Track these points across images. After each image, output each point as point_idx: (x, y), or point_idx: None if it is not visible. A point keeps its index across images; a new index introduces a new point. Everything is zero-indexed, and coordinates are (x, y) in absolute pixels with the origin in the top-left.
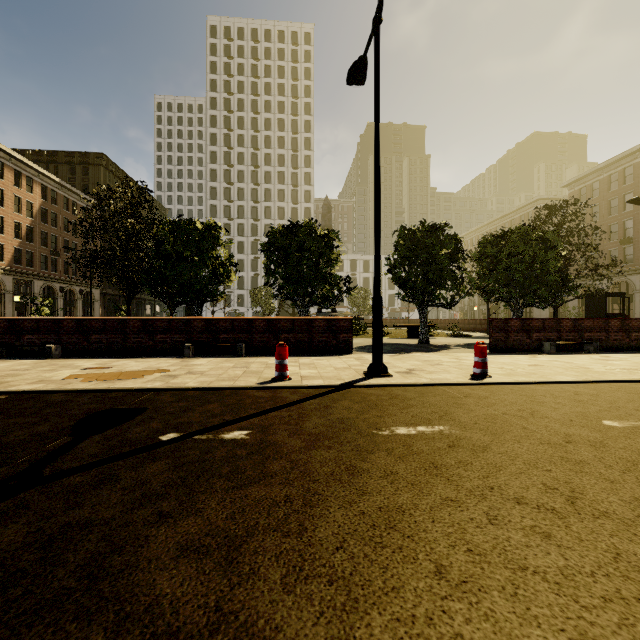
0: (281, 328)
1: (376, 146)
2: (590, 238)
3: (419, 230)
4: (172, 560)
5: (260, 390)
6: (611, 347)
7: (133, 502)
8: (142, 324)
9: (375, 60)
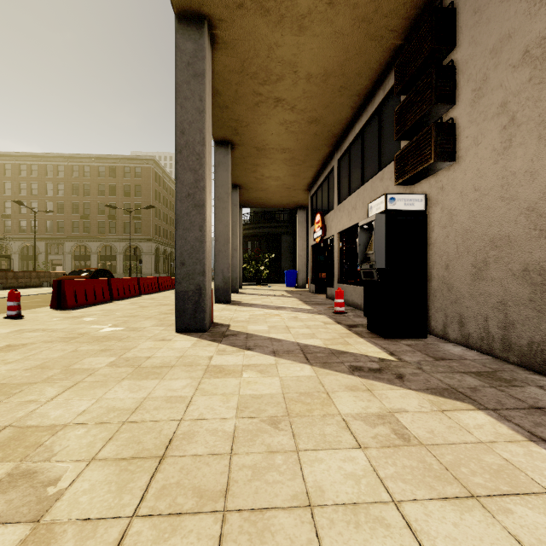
0: None
1: None
2: None
3: None
4: None
5: None
6: (9, 287)
7: None
8: None
9: None
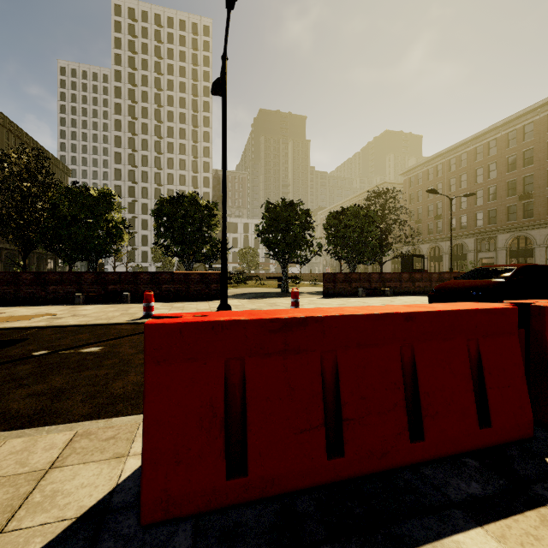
0: (163, 280)
1: (223, 148)
2: (416, 214)
3: (280, 205)
4: (22, 398)
5: (127, 325)
6: (403, 292)
7: (4, 382)
8: (35, 277)
9: (222, 86)
